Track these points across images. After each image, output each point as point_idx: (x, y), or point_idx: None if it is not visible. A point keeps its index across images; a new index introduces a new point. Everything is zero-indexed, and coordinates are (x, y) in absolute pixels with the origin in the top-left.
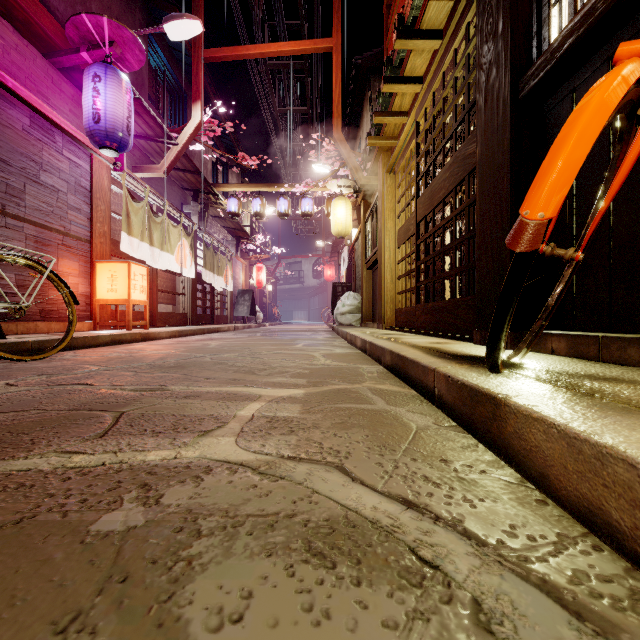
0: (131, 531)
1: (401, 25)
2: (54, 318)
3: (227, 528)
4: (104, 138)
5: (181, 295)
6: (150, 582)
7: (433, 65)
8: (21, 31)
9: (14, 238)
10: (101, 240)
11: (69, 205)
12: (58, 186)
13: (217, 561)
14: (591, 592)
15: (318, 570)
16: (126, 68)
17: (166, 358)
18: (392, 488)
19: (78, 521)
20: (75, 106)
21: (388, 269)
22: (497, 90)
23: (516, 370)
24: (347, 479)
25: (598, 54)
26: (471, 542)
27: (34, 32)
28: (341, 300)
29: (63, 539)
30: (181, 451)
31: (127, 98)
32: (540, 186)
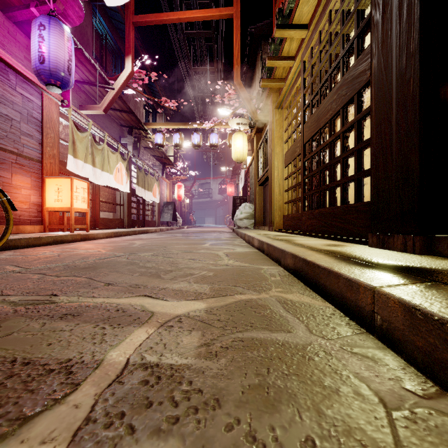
0: None
1: None
2: None
3: None
4: (48, 76)
5: (119, 205)
6: None
7: (320, 6)
8: None
9: None
10: (51, 161)
11: (22, 131)
12: (12, 116)
13: None
14: None
15: None
16: (69, 23)
17: (87, 257)
18: None
19: None
20: (29, 54)
21: (277, 184)
22: None
23: None
24: None
25: None
26: None
27: None
28: (239, 209)
29: None
30: None
31: (68, 45)
32: None
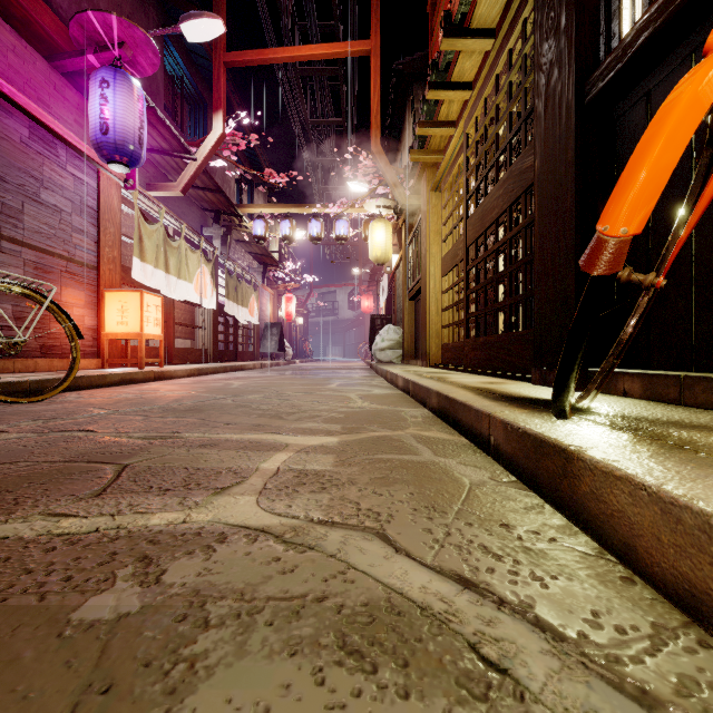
0: (122, 620)
1: (448, 23)
2: (56, 354)
3: (241, 616)
4: (113, 151)
5: (201, 329)
6: (140, 693)
7: (485, 68)
8: (19, 31)
9: (11, 264)
10: (110, 267)
11: (74, 227)
12: (61, 206)
13: (227, 662)
14: (705, 708)
15: (354, 675)
16: (138, 73)
17: (182, 400)
18: (444, 561)
19: (58, 606)
20: (81, 116)
21: (433, 299)
22: (559, 94)
23: (586, 416)
24: (389, 550)
25: (678, 50)
26: (546, 635)
27: (34, 32)
28: (380, 334)
29: (36, 631)
30: (191, 513)
31: (139, 106)
32: (622, 196)
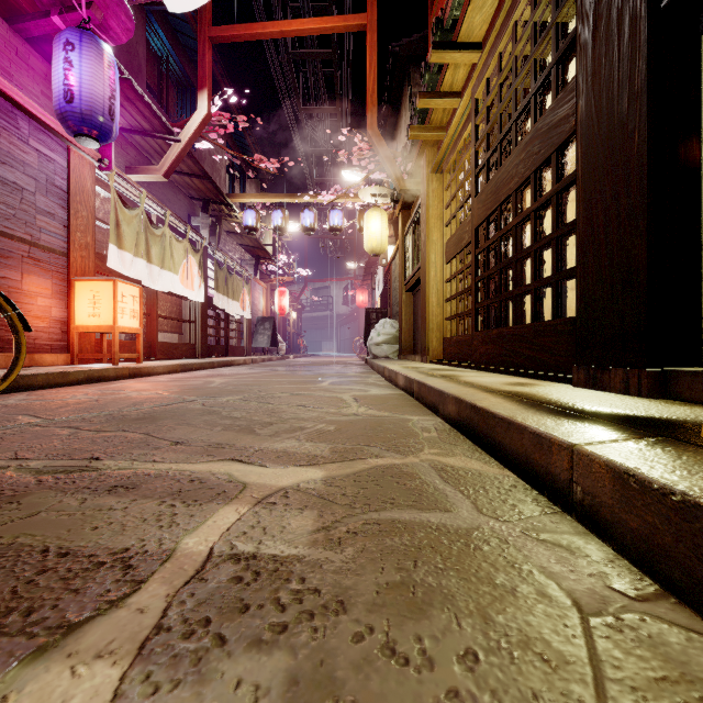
0: None
1: None
2: None
3: None
4: (79, 122)
5: (188, 322)
6: None
7: (500, 15)
8: None
9: None
10: (82, 253)
11: (38, 208)
12: (22, 183)
13: None
14: None
15: None
16: (111, 40)
17: (142, 403)
18: None
19: None
20: (49, 87)
21: (434, 290)
22: (619, 4)
23: None
24: None
25: None
26: None
27: None
28: (376, 328)
29: None
30: None
31: (109, 73)
32: None
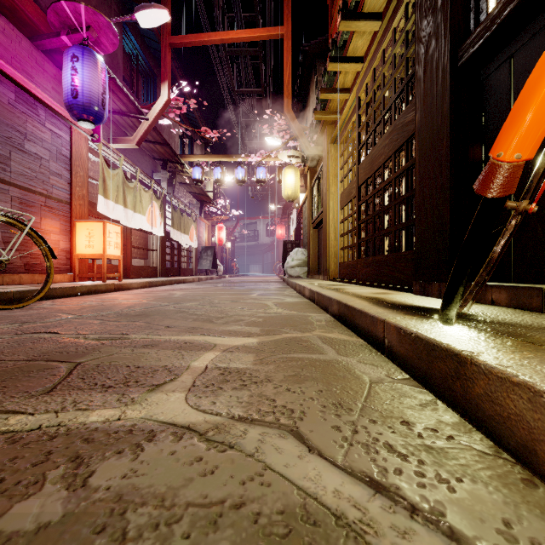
0: (41, 531)
1: (345, 9)
2: (37, 271)
3: (160, 526)
4: (81, 111)
5: (152, 251)
6: None
7: (374, 44)
8: (8, 17)
9: (0, 199)
10: (80, 202)
11: (51, 171)
12: (41, 154)
13: None
14: None
15: None
16: (102, 51)
17: (134, 307)
18: (354, 462)
19: None
20: (57, 84)
21: (332, 228)
22: (436, 59)
23: (467, 322)
24: (303, 448)
25: (537, 19)
26: None
27: (20, 18)
28: (291, 255)
29: None
30: (126, 410)
31: (102, 76)
32: (515, 124)
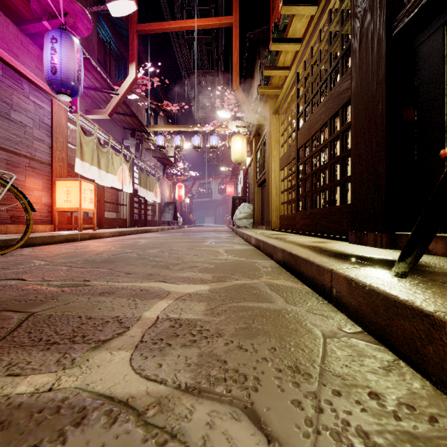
0: None
1: None
2: (22, 222)
3: None
4: (60, 86)
5: (122, 205)
6: None
7: (311, 25)
8: None
9: None
10: (60, 164)
11: (34, 137)
12: (25, 122)
13: None
14: None
15: None
16: (78, 35)
17: (101, 253)
18: None
19: None
20: (40, 63)
21: (274, 186)
22: (372, 31)
23: (419, 273)
24: (260, 439)
25: None
26: None
27: (7, 5)
28: (238, 209)
29: None
30: (62, 376)
31: (78, 56)
32: None
